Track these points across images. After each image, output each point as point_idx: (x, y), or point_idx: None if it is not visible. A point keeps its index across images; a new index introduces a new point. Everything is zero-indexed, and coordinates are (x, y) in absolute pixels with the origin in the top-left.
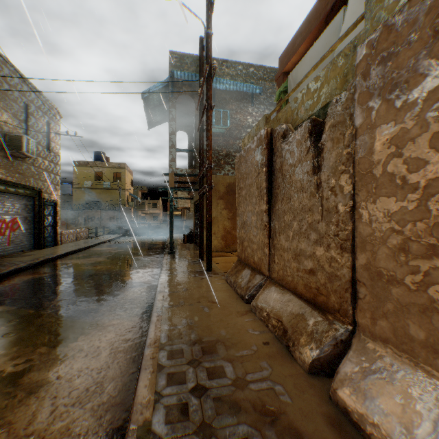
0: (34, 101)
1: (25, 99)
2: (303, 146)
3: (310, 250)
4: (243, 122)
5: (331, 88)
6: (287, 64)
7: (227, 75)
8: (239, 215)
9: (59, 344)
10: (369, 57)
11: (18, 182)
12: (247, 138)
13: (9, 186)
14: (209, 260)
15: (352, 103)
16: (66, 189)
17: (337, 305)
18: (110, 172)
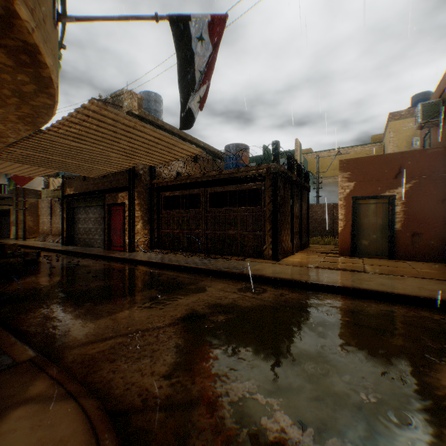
0: None
1: None
2: (59, 206)
3: (60, 226)
4: None
5: None
6: None
7: None
8: (41, 219)
9: None
10: None
11: None
12: (45, 191)
13: None
14: (27, 236)
15: None
16: None
17: None
18: None
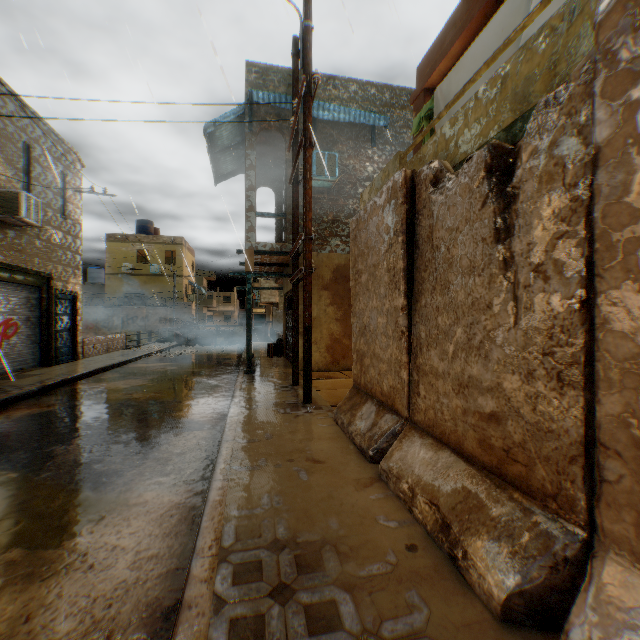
0: (40, 141)
1: (26, 136)
2: (474, 194)
3: (490, 378)
4: (359, 171)
5: (523, 93)
6: (431, 76)
7: (335, 99)
8: (355, 315)
9: (45, 542)
10: (630, 2)
11: (15, 264)
12: (367, 192)
13: (0, 269)
14: (308, 387)
15: (582, 104)
16: (96, 276)
17: (550, 486)
18: (160, 250)
